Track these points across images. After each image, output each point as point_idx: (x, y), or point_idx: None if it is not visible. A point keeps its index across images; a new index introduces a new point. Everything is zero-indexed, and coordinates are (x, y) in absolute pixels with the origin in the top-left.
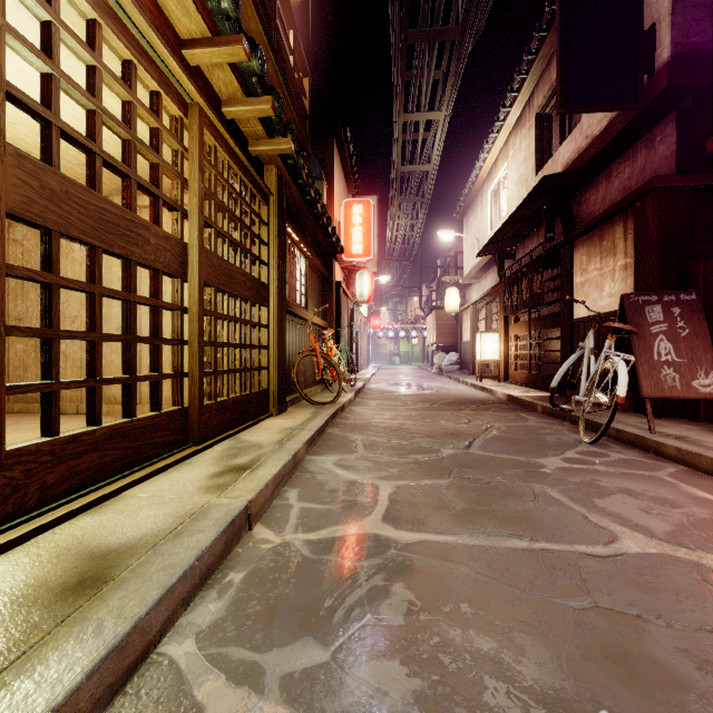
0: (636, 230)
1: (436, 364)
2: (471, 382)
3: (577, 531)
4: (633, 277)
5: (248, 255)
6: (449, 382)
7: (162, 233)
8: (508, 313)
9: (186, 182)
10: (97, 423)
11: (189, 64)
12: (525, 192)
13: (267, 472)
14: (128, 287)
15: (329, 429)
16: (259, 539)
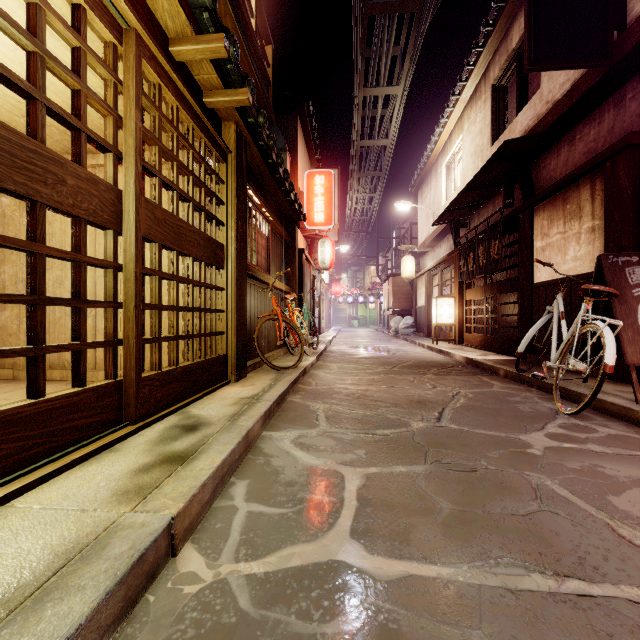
0: (606, 190)
1: (392, 327)
2: (428, 345)
3: (613, 557)
4: (602, 240)
5: (203, 213)
6: (406, 344)
7: (85, 174)
8: (464, 279)
9: (121, 120)
10: None
11: None
12: (480, 162)
13: (208, 464)
14: (33, 236)
15: (289, 396)
16: (182, 574)
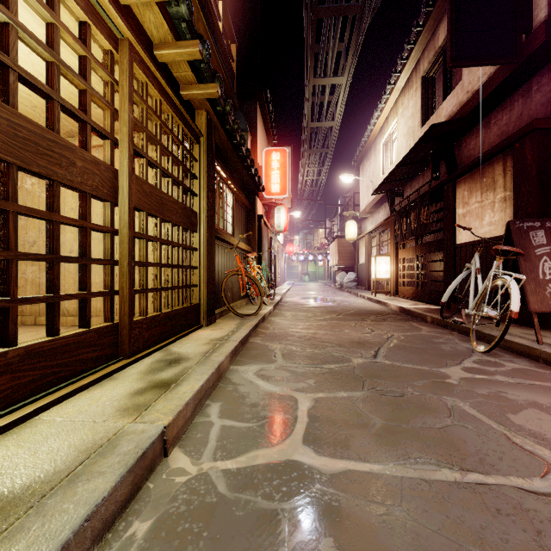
0: (515, 167)
1: (338, 282)
2: (368, 296)
3: (506, 457)
4: (512, 208)
5: (180, 186)
6: (349, 296)
7: (89, 157)
8: (398, 240)
9: (117, 112)
10: (10, 344)
11: (120, 2)
12: (412, 141)
13: (189, 389)
14: (51, 207)
15: (251, 338)
16: (173, 469)
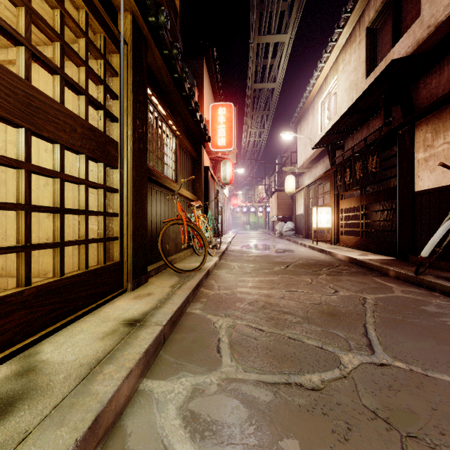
0: None
1: (277, 230)
2: (309, 245)
3: None
4: None
5: (83, 96)
6: (290, 244)
7: None
8: (340, 191)
9: None
10: None
11: None
12: (355, 94)
13: None
14: None
15: (189, 306)
16: None
